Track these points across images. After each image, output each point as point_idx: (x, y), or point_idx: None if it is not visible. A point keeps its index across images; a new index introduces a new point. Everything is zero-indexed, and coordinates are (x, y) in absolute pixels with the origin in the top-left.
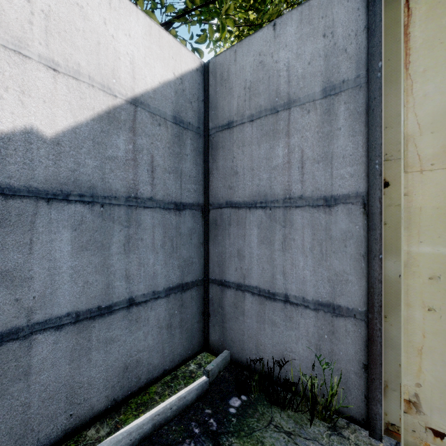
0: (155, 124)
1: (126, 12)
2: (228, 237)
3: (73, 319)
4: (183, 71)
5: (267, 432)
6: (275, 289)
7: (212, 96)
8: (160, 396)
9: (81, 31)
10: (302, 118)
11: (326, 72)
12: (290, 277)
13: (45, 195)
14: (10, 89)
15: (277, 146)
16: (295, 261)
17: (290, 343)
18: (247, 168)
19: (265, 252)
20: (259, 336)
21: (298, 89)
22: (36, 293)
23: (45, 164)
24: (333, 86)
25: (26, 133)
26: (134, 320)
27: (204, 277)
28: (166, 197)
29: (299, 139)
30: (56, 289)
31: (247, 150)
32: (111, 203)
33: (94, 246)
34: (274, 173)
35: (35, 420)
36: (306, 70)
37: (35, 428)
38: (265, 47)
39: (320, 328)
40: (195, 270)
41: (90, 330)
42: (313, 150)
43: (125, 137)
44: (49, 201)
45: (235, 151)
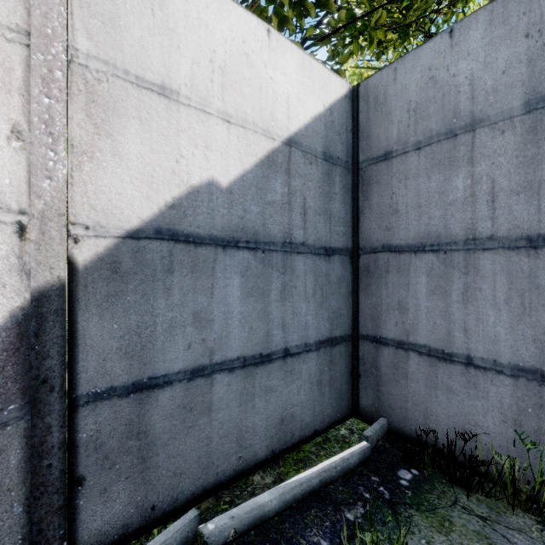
0: (307, 163)
1: (282, 50)
2: (384, 287)
3: (241, 363)
4: (332, 100)
5: (453, 511)
6: (452, 349)
7: (364, 124)
8: (316, 455)
9: (247, 79)
10: (492, 140)
11: (530, 81)
12: (475, 334)
13: (222, 242)
14: (199, 146)
15: (455, 177)
16: (481, 316)
17: (475, 416)
18: (412, 205)
19: (437, 304)
20: (429, 404)
21: (487, 106)
22: (216, 334)
23: (222, 212)
24: (541, 98)
25: (209, 185)
26: (289, 372)
27: (352, 332)
28: (316, 242)
29: (488, 166)
30: (229, 333)
31: (411, 183)
32: (270, 249)
33: (257, 292)
34: (451, 210)
35: (215, 454)
36: (498, 81)
37: (215, 462)
38: (437, 59)
39: (520, 399)
40: (343, 324)
41: (254, 376)
42: (509, 179)
43: (281, 180)
44: (225, 248)
45: (394, 186)
